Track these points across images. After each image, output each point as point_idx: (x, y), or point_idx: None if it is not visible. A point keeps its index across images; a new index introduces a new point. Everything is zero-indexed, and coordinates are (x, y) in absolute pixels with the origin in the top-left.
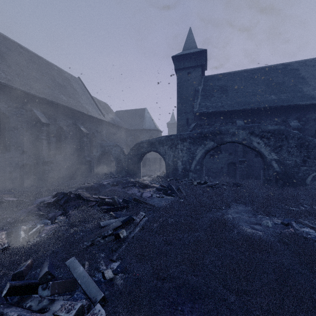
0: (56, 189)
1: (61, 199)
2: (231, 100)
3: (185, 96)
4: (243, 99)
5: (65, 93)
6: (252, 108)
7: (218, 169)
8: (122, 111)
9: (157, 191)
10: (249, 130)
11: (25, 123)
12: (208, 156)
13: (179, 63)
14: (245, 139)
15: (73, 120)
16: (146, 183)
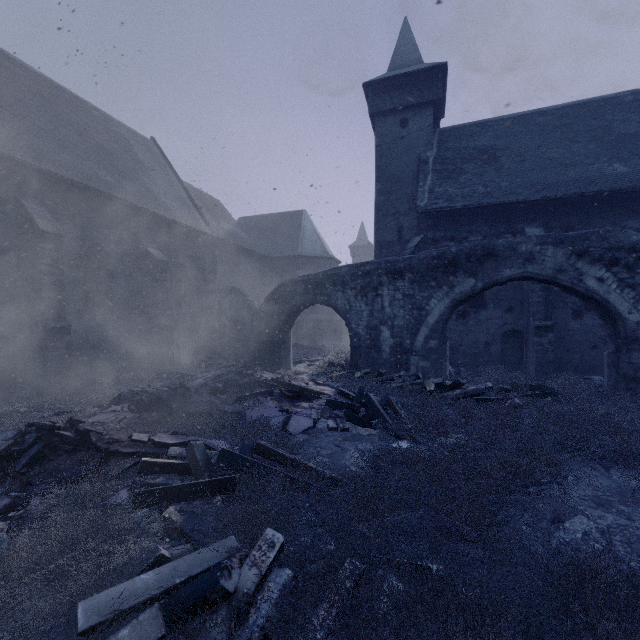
0: (61, 403)
1: (26, 449)
2: (510, 180)
3: (396, 175)
4: (539, 176)
5: (114, 167)
6: (567, 195)
7: (478, 346)
8: (252, 217)
9: (330, 410)
10: (574, 246)
11: (0, 233)
12: (453, 316)
13: (382, 100)
14: (562, 270)
15: (131, 231)
16: (303, 382)
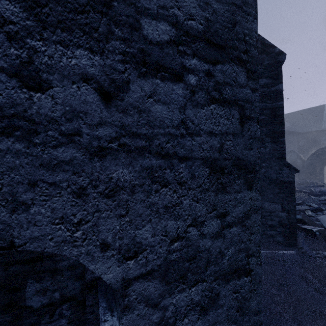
0: None
1: None
2: None
3: None
4: None
5: None
6: None
7: None
8: (289, 114)
9: None
10: None
11: None
12: None
13: None
14: None
15: None
16: None
